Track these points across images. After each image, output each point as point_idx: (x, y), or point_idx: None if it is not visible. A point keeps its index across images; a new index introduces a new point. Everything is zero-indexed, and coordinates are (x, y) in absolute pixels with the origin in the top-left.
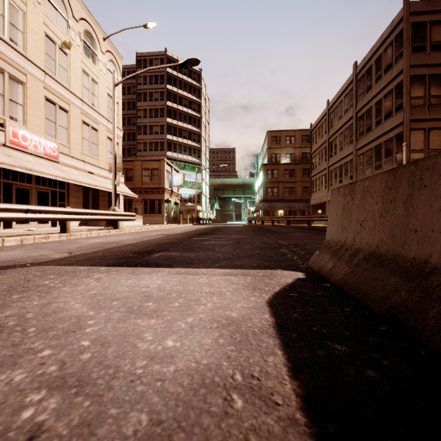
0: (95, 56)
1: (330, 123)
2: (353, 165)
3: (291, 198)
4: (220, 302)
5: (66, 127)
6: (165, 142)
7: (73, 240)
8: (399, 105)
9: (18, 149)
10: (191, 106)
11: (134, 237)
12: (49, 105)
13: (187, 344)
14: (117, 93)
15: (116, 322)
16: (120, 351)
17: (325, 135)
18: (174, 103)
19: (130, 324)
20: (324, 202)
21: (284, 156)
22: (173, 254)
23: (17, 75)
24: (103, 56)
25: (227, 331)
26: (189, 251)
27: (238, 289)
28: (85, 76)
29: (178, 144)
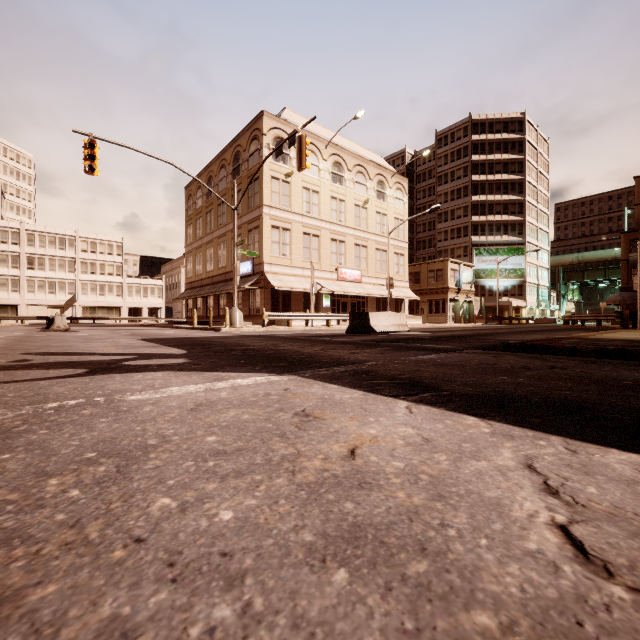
0: (384, 195)
1: None
2: None
3: None
4: None
5: (365, 258)
6: (469, 226)
7: None
8: None
9: (343, 280)
10: (508, 169)
11: None
12: (356, 248)
13: None
14: (403, 212)
15: None
16: None
17: None
18: (482, 174)
19: None
20: None
21: None
22: None
23: (342, 239)
24: (391, 190)
25: None
26: None
27: None
28: (378, 215)
29: (488, 224)
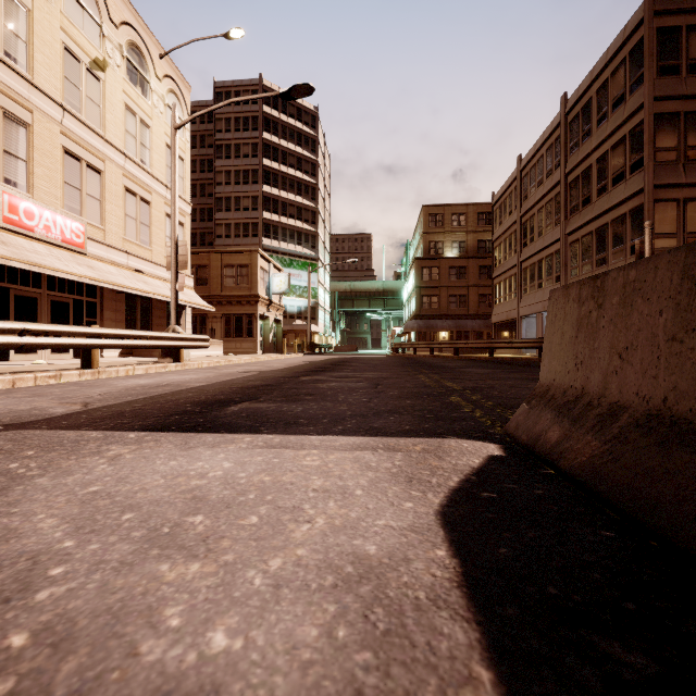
0: (146, 83)
1: (523, 193)
2: (561, 258)
3: (460, 313)
4: (342, 515)
5: (98, 198)
6: (260, 223)
7: (101, 380)
8: (636, 161)
9: (19, 233)
10: (302, 166)
11: (205, 375)
12: (70, 162)
13: (260, 643)
14: (182, 144)
15: (111, 572)
16: (91, 671)
17: (515, 211)
18: (274, 161)
19: (142, 576)
20: (514, 319)
21: (449, 246)
22: (263, 407)
23: (17, 112)
24: (159, 84)
25: (355, 598)
26: (292, 402)
27: (379, 481)
28: (130, 116)
29: (281, 226)
